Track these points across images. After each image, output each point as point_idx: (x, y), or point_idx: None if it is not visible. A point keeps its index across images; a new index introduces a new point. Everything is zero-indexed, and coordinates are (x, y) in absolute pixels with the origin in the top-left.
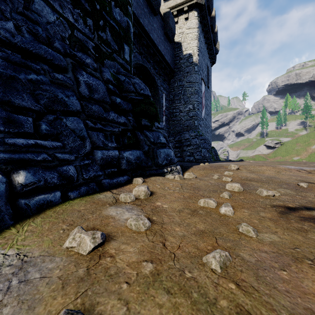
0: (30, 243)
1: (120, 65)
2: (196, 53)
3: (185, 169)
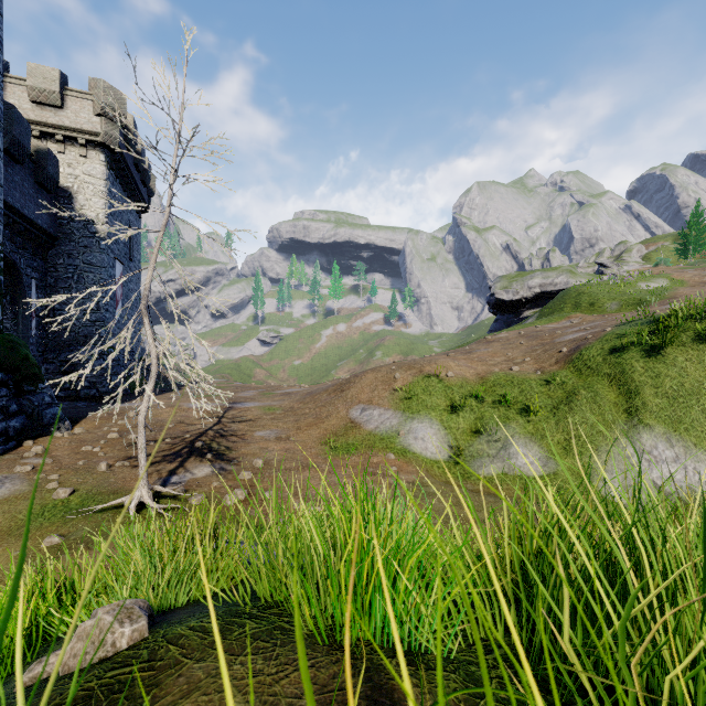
0: None
1: None
2: (104, 220)
3: (76, 421)
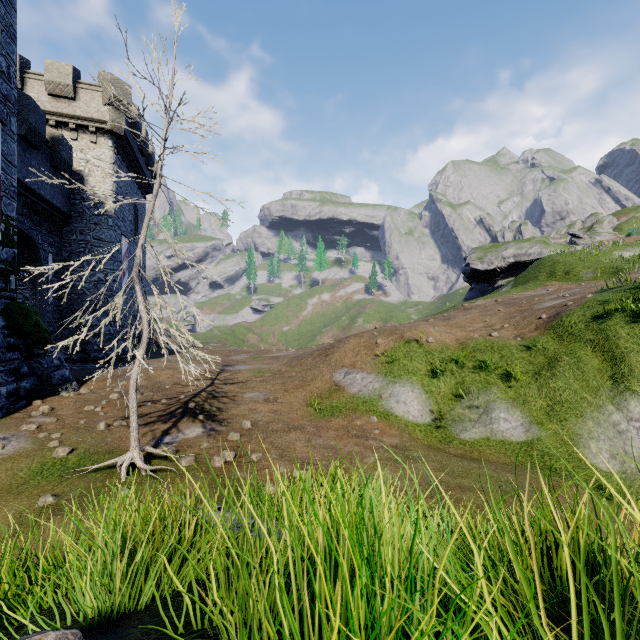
0: (6, 432)
1: (7, 298)
2: (111, 200)
3: (83, 382)
